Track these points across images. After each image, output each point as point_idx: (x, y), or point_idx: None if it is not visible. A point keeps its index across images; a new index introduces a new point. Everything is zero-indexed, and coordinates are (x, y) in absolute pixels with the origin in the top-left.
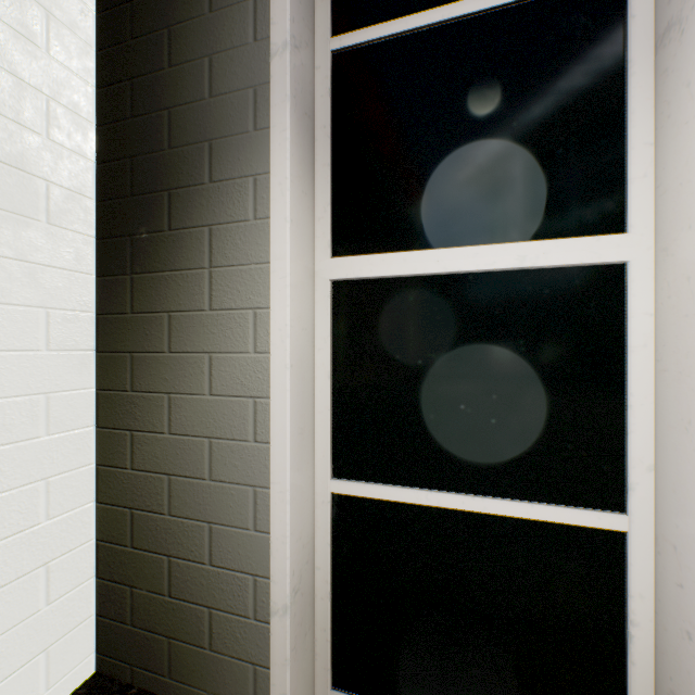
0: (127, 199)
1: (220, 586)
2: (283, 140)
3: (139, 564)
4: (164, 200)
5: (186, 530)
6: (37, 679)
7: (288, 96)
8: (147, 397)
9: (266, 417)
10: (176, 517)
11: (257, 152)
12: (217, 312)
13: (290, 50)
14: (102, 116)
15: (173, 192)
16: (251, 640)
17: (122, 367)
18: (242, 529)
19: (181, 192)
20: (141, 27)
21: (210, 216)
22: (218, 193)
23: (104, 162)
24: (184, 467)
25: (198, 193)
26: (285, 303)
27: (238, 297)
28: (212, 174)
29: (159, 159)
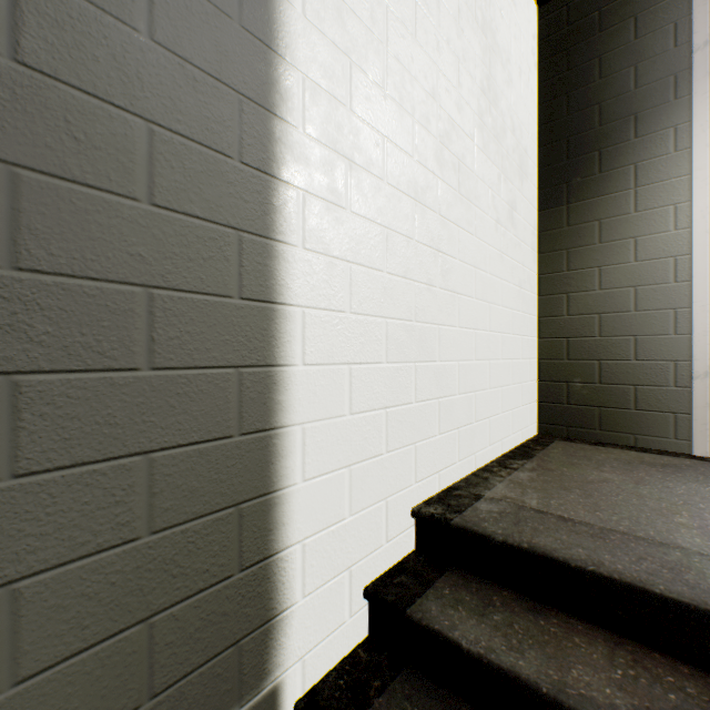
0: (563, 163)
1: (644, 372)
2: (703, 100)
3: (573, 368)
4: (594, 157)
5: (613, 343)
6: (528, 416)
7: (707, 73)
8: (579, 273)
9: (684, 267)
10: (605, 337)
11: (677, 112)
12: (641, 213)
13: (708, 45)
14: (542, 120)
15: (602, 151)
16: (671, 399)
17: (558, 259)
18: (663, 335)
19: (609, 150)
20: (575, 63)
21: (634, 158)
22: (642, 144)
23: (544, 146)
24: (611, 307)
25: (623, 147)
26: (704, 195)
27: (659, 200)
28: (636, 133)
29: (589, 134)
